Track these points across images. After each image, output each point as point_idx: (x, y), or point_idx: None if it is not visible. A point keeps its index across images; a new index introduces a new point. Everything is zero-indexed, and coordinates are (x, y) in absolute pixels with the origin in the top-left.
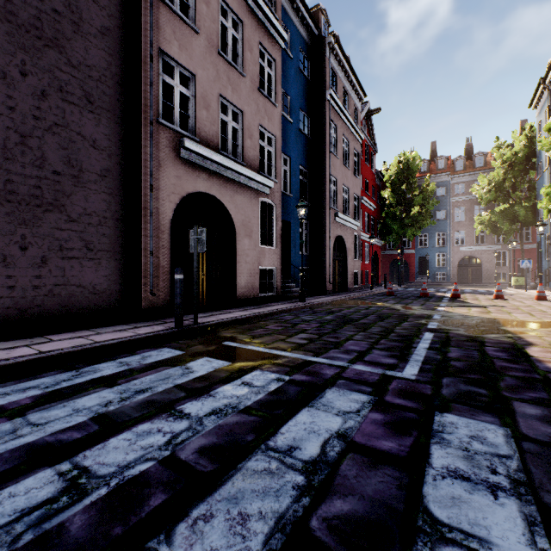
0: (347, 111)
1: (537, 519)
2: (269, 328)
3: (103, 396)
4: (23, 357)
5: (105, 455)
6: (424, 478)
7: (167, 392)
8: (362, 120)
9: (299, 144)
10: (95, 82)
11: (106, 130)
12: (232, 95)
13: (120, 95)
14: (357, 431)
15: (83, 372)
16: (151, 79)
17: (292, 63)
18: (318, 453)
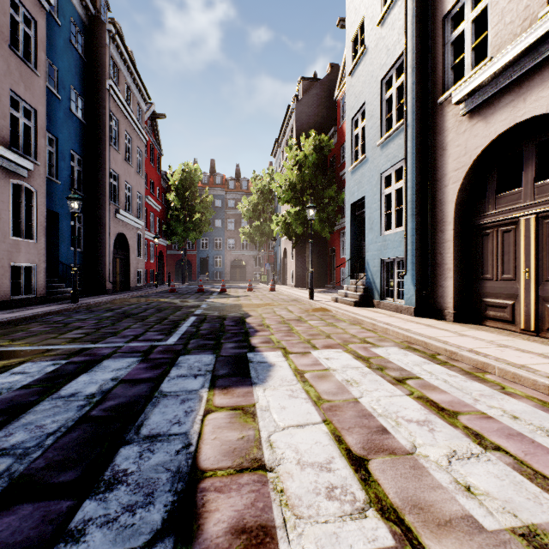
0: (130, 108)
1: (209, 379)
2: (34, 330)
3: None
4: None
5: None
6: (163, 381)
7: None
8: (148, 120)
9: (70, 125)
10: None
11: None
12: None
13: None
14: (127, 375)
15: None
16: None
17: (60, 30)
18: (97, 390)
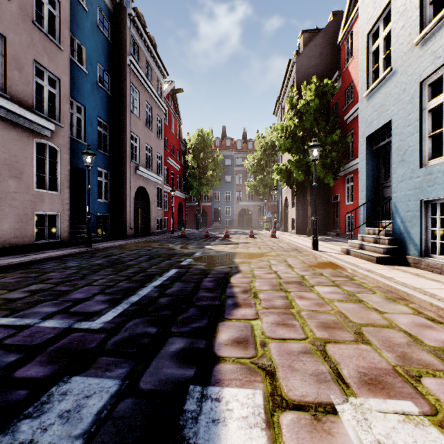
0: (150, 81)
1: None
2: (0, 281)
3: None
4: None
5: None
6: None
7: None
8: (169, 95)
9: (97, 96)
10: None
11: None
12: None
13: None
14: None
15: None
16: None
17: (87, 16)
18: None
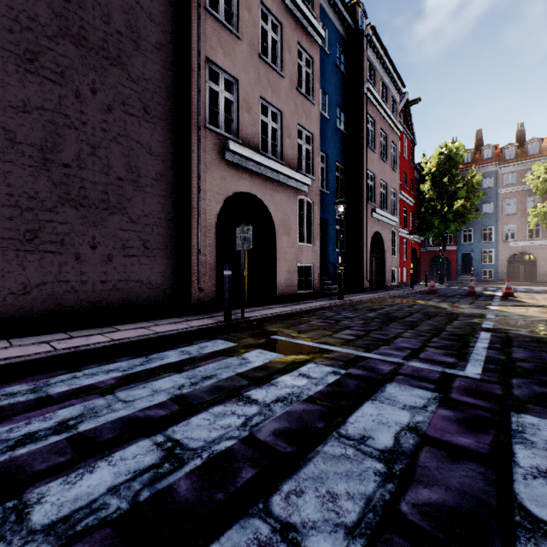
0: (385, 104)
1: None
2: (313, 324)
3: (175, 380)
4: (100, 344)
5: (191, 431)
6: (512, 476)
7: (231, 379)
8: (400, 112)
9: (335, 140)
10: (151, 94)
11: (160, 137)
12: (272, 96)
13: (172, 105)
14: (428, 426)
15: (151, 358)
16: (200, 87)
17: (328, 59)
18: (393, 443)
